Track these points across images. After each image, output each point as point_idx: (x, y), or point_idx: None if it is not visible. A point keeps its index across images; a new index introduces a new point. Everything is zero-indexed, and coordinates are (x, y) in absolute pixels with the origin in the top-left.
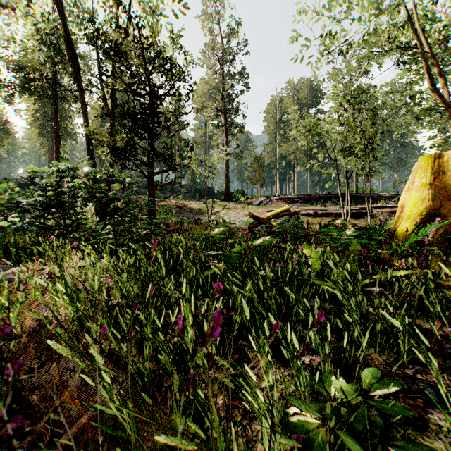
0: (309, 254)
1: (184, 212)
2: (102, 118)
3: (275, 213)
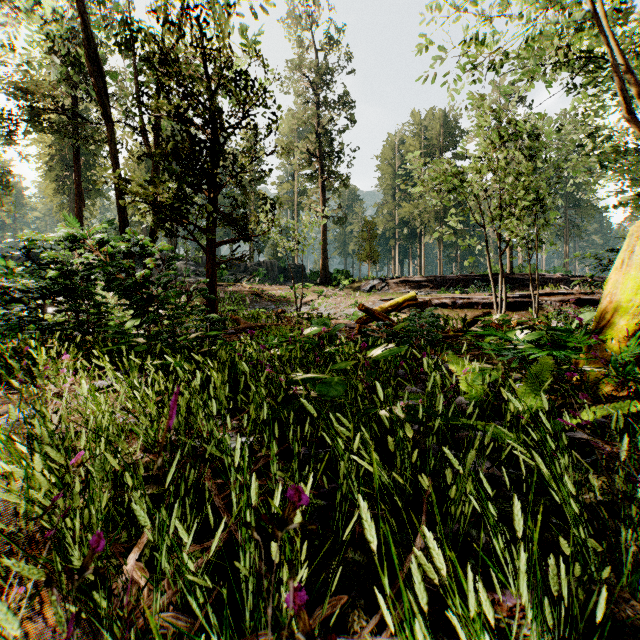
0: (460, 371)
1: (262, 301)
2: (146, 167)
3: (396, 302)
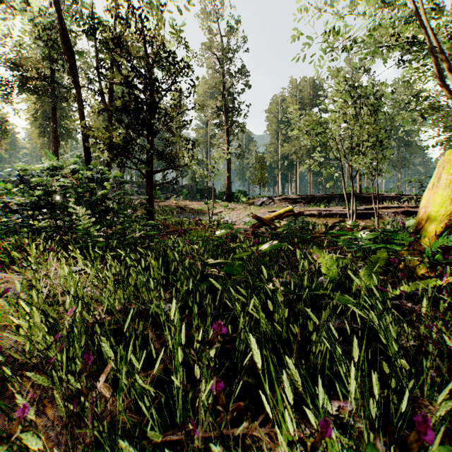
0: (321, 260)
1: (185, 212)
2: (103, 118)
3: (279, 213)
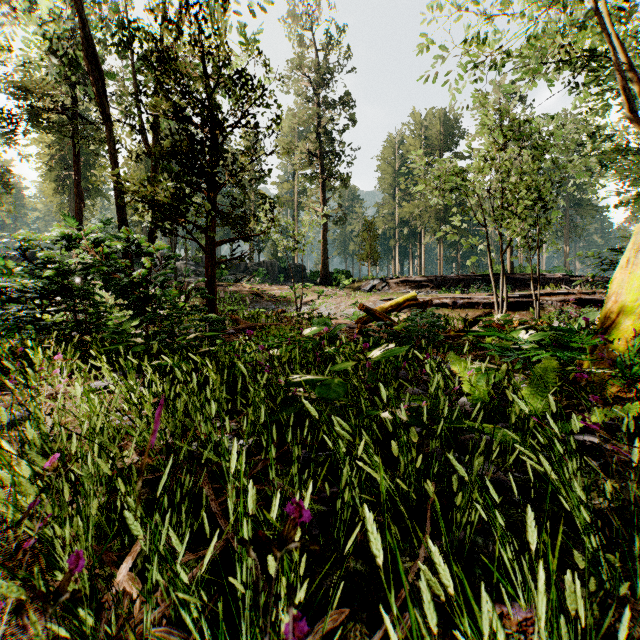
0: (463, 372)
1: (262, 301)
2: (146, 167)
3: (396, 302)
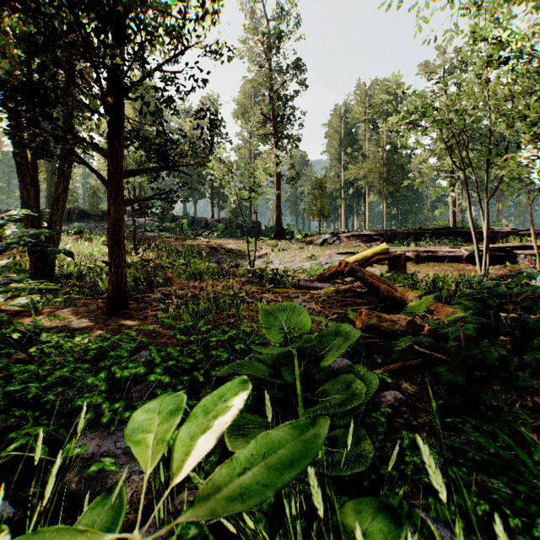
0: None
1: (218, 255)
2: None
3: (363, 256)
